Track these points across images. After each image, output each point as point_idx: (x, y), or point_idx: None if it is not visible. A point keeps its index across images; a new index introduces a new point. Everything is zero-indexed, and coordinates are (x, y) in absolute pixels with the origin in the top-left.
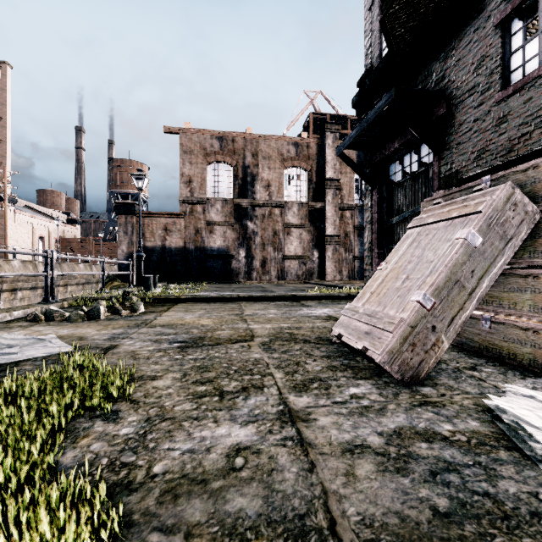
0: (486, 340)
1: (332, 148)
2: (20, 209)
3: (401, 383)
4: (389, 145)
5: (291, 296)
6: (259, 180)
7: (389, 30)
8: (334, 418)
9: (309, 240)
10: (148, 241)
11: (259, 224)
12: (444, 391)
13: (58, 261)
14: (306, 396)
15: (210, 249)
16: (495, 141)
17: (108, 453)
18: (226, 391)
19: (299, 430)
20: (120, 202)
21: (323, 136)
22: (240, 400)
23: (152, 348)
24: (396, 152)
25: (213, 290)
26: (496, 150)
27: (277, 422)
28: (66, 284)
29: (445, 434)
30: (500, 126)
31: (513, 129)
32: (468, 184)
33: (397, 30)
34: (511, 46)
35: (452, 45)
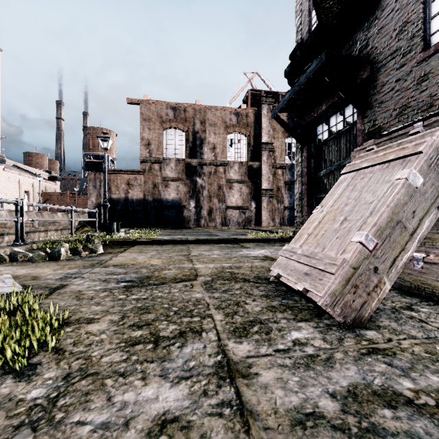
0: (418, 279)
1: (267, 117)
2: (9, 168)
3: (344, 326)
4: (318, 107)
5: (233, 239)
6: (206, 144)
7: (319, 2)
8: (278, 372)
9: (248, 193)
10: (114, 194)
11: (206, 180)
12: (389, 335)
13: (40, 210)
14: (247, 343)
15: (165, 200)
16: (417, 98)
17: (0, 431)
18: (162, 337)
19: (238, 390)
20: (90, 161)
21: (260, 107)
22: (176, 349)
23: (99, 288)
24: (324, 113)
25: (167, 235)
26: (417, 106)
27: (213, 378)
28: (46, 230)
29: (407, 394)
30: (421, 84)
31: (434, 85)
32: (399, 131)
33: (326, 3)
34: (432, 11)
35: (375, 15)
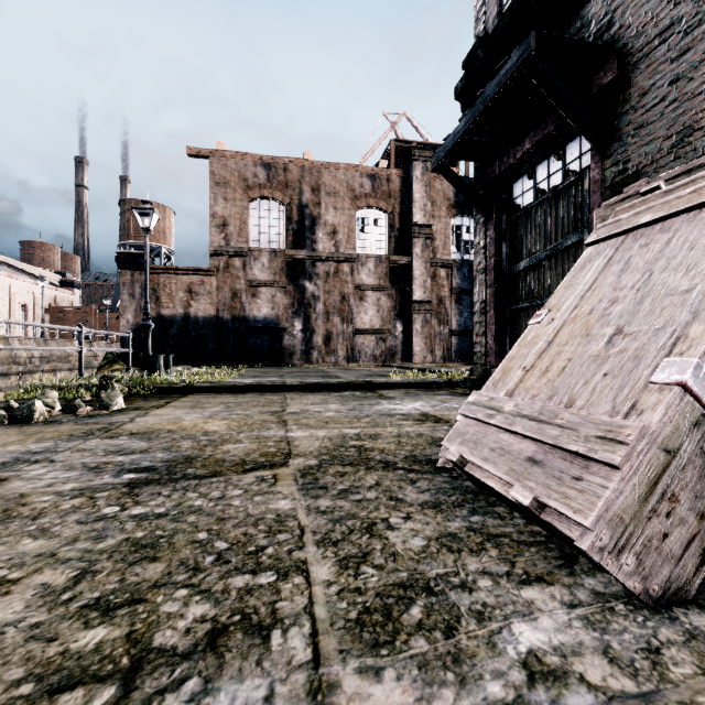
0: None
1: (421, 183)
2: None
3: (644, 601)
4: (516, 148)
5: (364, 384)
6: (321, 225)
7: None
8: None
9: (390, 307)
10: (165, 308)
11: (321, 286)
12: None
13: (44, 337)
14: (394, 674)
15: (253, 319)
16: None
17: None
18: (156, 652)
19: None
20: (124, 252)
21: (410, 166)
22: None
23: (71, 486)
24: (526, 158)
25: (253, 376)
26: None
27: None
28: (54, 370)
29: None
30: None
31: None
32: None
33: None
34: None
35: None
